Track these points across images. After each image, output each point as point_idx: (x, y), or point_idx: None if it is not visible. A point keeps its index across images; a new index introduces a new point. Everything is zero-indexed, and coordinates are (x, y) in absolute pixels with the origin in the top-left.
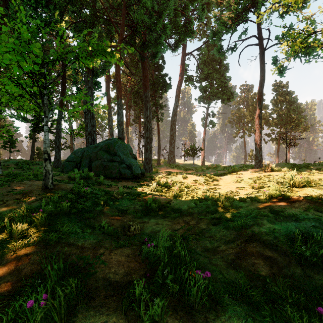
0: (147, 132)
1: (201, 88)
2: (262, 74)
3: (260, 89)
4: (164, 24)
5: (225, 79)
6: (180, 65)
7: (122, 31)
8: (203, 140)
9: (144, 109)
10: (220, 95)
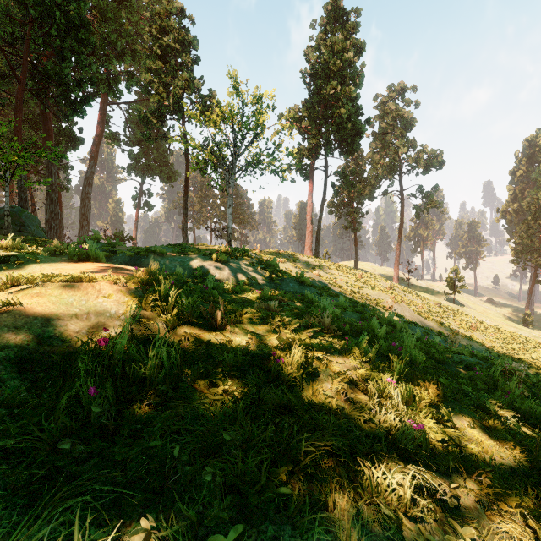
0: (51, 205)
1: (131, 155)
2: (187, 171)
3: (185, 183)
4: (87, 96)
5: (165, 153)
6: (99, 114)
7: (25, 79)
8: (135, 227)
9: (47, 174)
10: (158, 171)
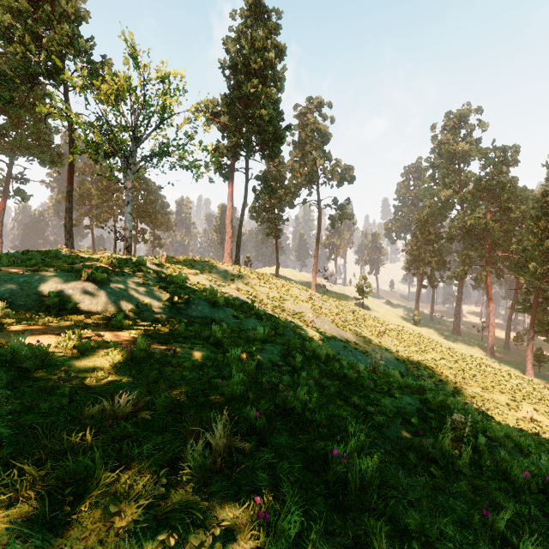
0: None
1: None
2: (72, 154)
3: (70, 169)
4: None
5: (47, 129)
6: None
7: None
8: None
9: None
10: (36, 151)
